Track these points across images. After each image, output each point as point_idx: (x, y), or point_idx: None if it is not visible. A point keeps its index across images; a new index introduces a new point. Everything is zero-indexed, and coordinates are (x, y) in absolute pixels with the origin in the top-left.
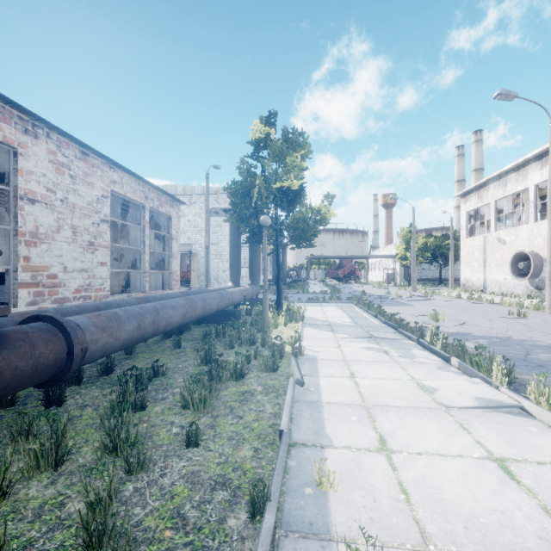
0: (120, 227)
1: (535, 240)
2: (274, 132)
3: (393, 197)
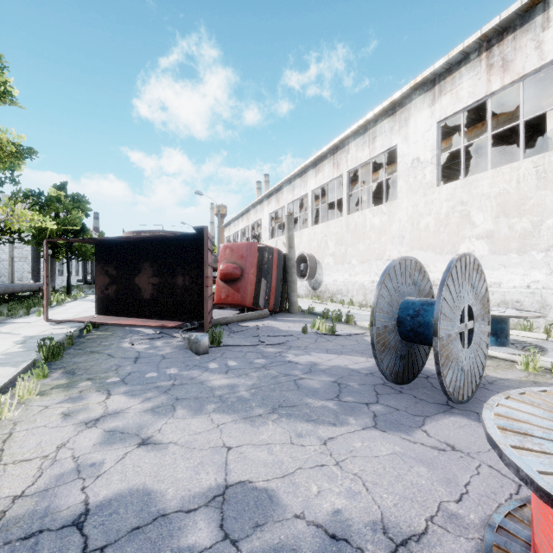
0: None
1: None
2: (64, 194)
3: (183, 223)
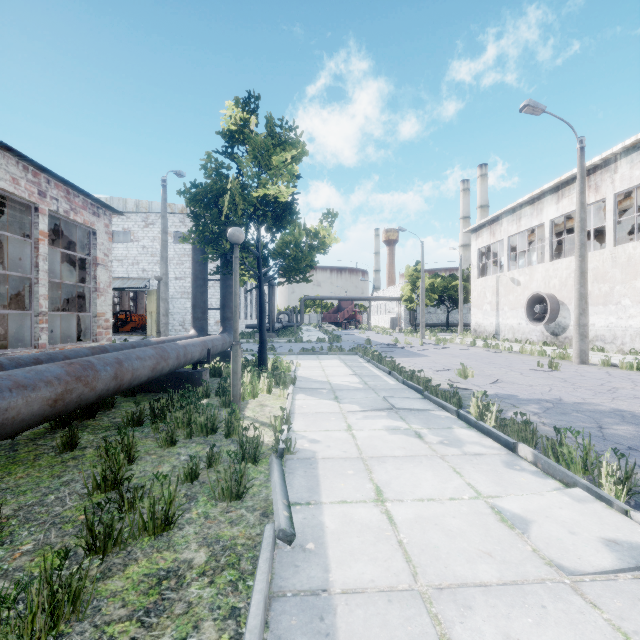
0: (8, 244)
1: (550, 281)
2: (255, 121)
3: (401, 229)
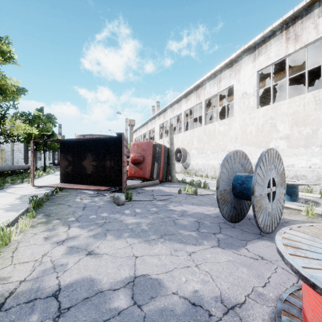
0: None
1: None
2: (42, 114)
3: (109, 130)
